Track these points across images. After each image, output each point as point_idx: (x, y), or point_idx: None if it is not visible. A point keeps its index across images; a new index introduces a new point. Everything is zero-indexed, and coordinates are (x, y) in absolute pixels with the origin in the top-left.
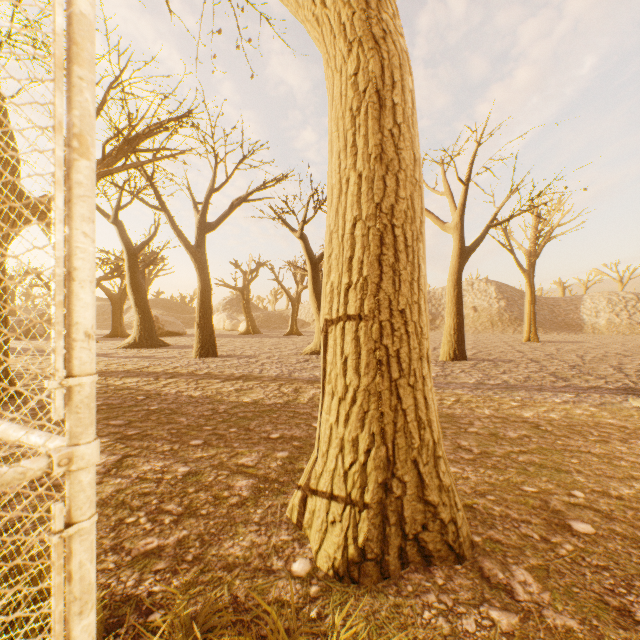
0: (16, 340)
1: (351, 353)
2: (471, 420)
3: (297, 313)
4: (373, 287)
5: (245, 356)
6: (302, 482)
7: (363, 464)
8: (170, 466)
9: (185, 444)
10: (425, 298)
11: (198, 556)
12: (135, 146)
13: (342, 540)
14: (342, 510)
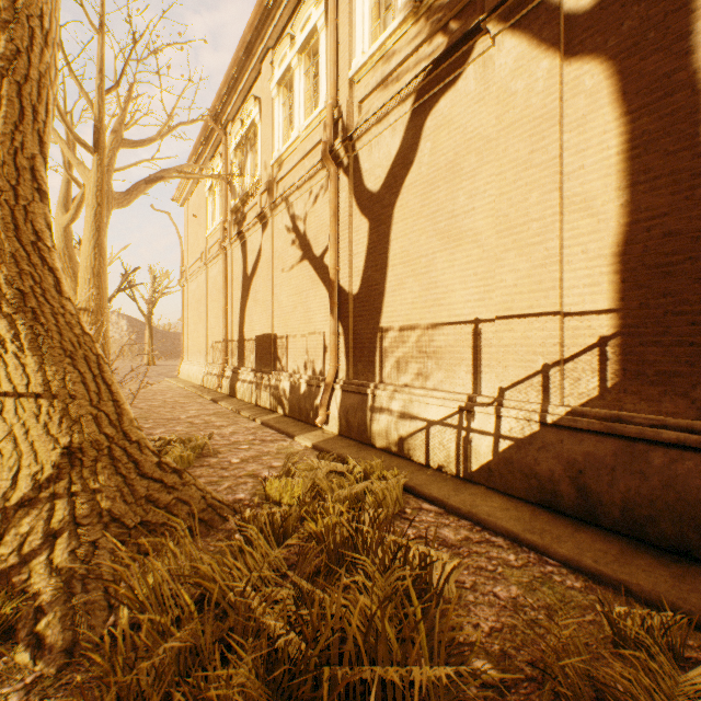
0: None
1: None
2: None
3: None
4: None
5: None
6: None
7: None
8: None
9: None
10: None
11: None
12: None
13: None
14: None
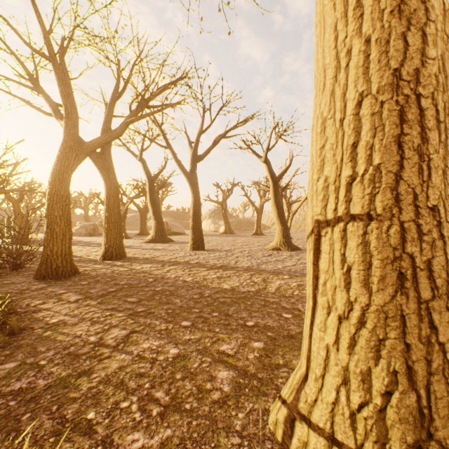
0: (88, 236)
1: (356, 262)
2: None
3: (260, 219)
4: (389, 178)
5: (224, 250)
6: (287, 397)
7: (379, 410)
8: (163, 346)
9: (177, 324)
10: None
11: None
12: (148, 100)
13: None
14: None
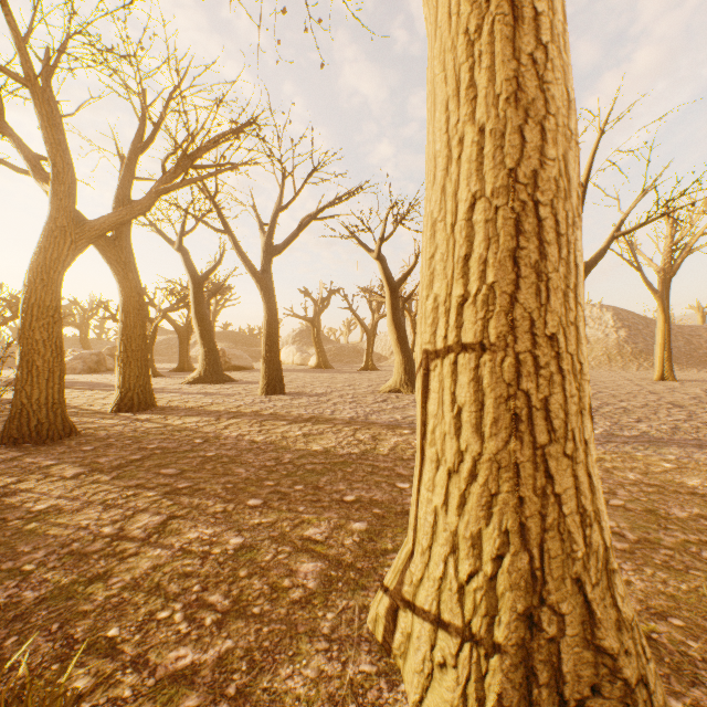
0: (87, 374)
1: (468, 402)
2: (611, 487)
3: (373, 346)
4: (504, 300)
5: (315, 394)
6: (390, 583)
7: (490, 578)
8: (220, 535)
9: (241, 504)
10: (584, 317)
11: (243, 689)
12: (194, 158)
13: (458, 699)
14: (457, 648)
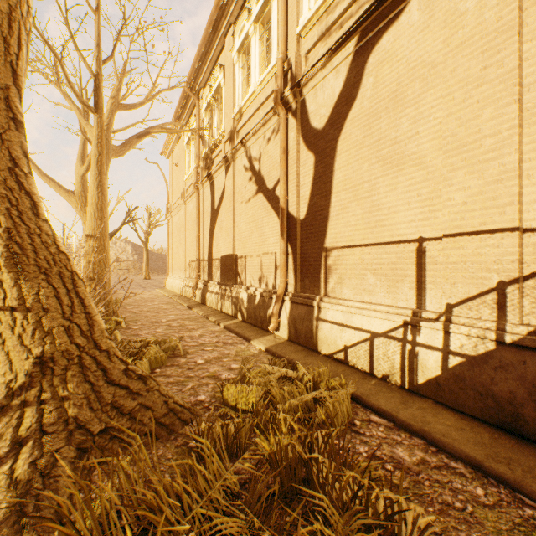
0: None
1: None
2: None
3: None
4: None
5: None
6: None
7: None
8: None
9: None
10: None
11: None
12: None
13: None
14: None
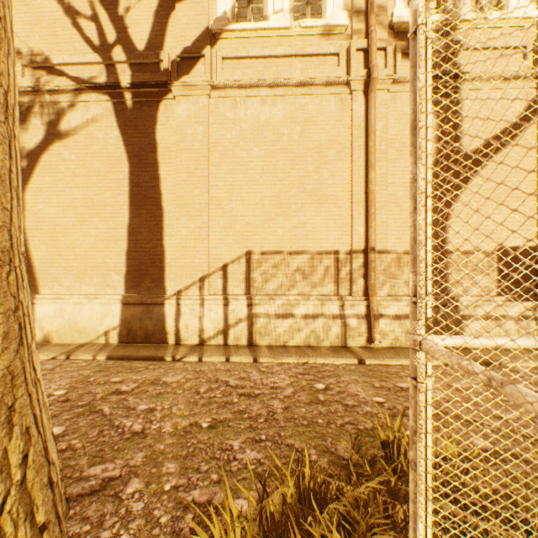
0: None
1: None
2: None
3: None
4: (7, 216)
5: None
6: None
7: (23, 482)
8: None
9: None
10: None
11: None
12: None
13: None
14: None
